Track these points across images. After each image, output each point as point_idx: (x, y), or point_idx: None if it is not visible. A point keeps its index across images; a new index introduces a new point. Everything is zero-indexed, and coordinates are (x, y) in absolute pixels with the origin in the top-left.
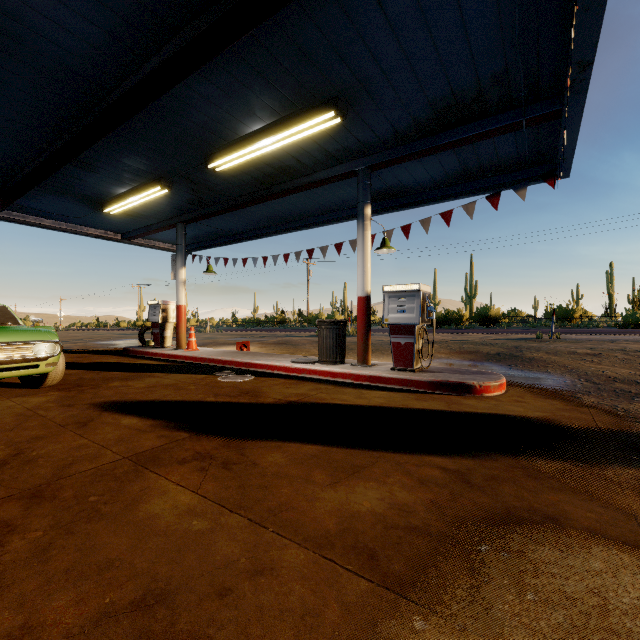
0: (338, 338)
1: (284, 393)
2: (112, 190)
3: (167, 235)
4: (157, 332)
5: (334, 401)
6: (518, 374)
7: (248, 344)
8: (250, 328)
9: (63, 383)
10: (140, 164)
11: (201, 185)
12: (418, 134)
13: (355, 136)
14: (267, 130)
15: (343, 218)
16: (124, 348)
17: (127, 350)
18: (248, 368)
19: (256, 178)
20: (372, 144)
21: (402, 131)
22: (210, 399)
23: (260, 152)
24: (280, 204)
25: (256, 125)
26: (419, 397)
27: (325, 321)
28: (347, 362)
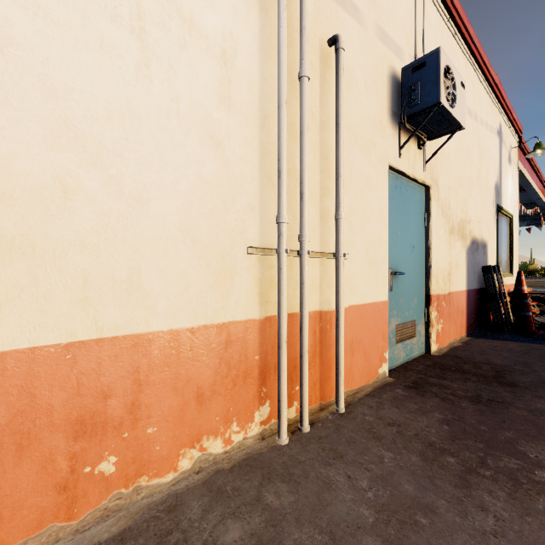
0: None
1: None
2: None
3: None
4: None
5: None
6: (538, 289)
7: None
8: None
9: None
10: None
11: None
12: None
13: None
14: None
15: None
16: None
17: None
18: None
19: None
20: None
21: None
22: None
23: None
24: None
25: None
26: None
27: None
28: None
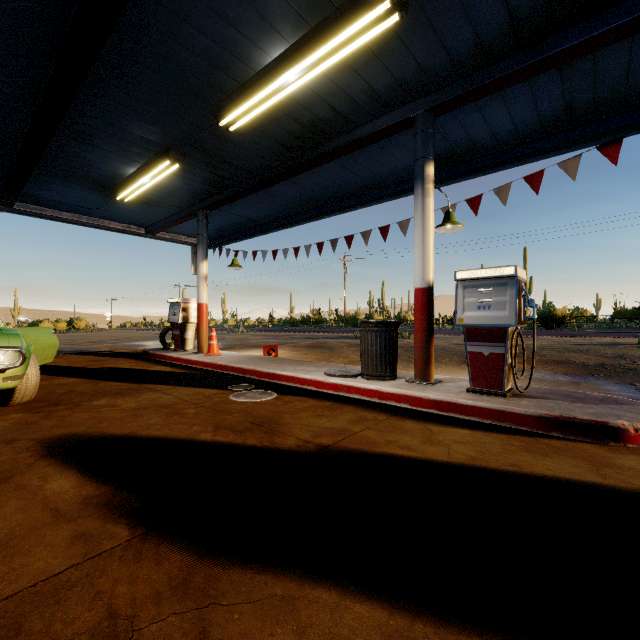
0: (388, 344)
1: (313, 427)
2: (120, 171)
3: (192, 228)
4: (177, 333)
5: (391, 449)
6: None
7: (276, 348)
8: (285, 328)
9: (42, 398)
10: (141, 130)
11: (217, 157)
12: (511, 45)
13: (415, 57)
14: (291, 55)
15: (389, 195)
16: (144, 351)
17: (147, 353)
18: (272, 380)
19: (282, 143)
20: (438, 71)
21: (487, 41)
22: (205, 436)
23: (283, 93)
24: (312, 180)
25: (275, 49)
26: (529, 445)
27: (370, 321)
28: (399, 376)
